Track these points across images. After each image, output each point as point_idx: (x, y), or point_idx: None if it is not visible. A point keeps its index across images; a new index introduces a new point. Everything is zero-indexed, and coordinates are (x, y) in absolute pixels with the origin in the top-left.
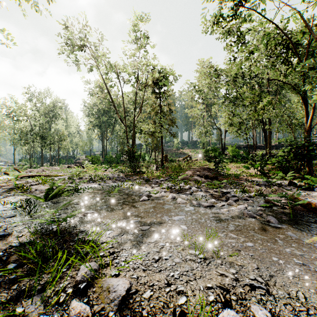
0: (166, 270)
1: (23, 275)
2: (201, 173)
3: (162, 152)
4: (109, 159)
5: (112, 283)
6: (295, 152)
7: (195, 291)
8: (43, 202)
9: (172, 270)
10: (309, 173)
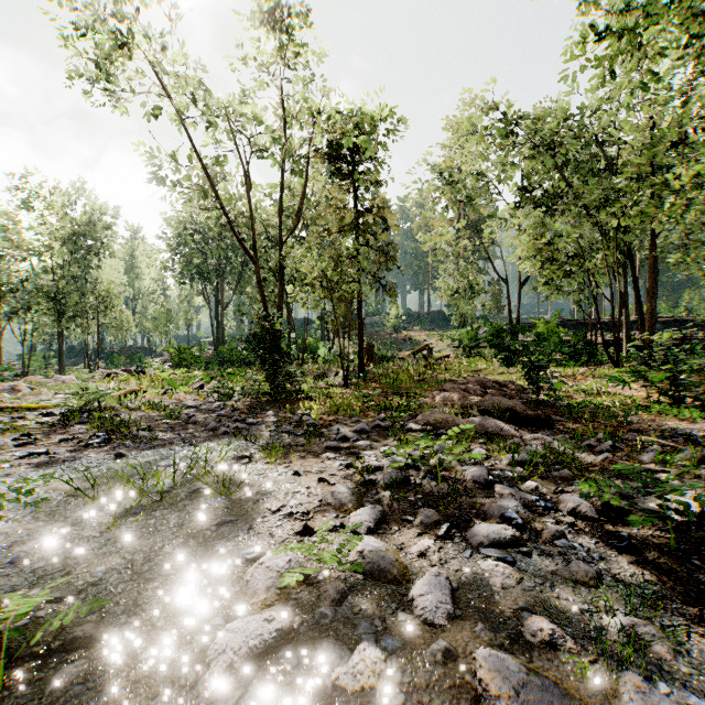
0: None
1: None
2: (488, 399)
3: (361, 337)
4: (227, 354)
5: None
6: None
7: None
8: None
9: None
10: None
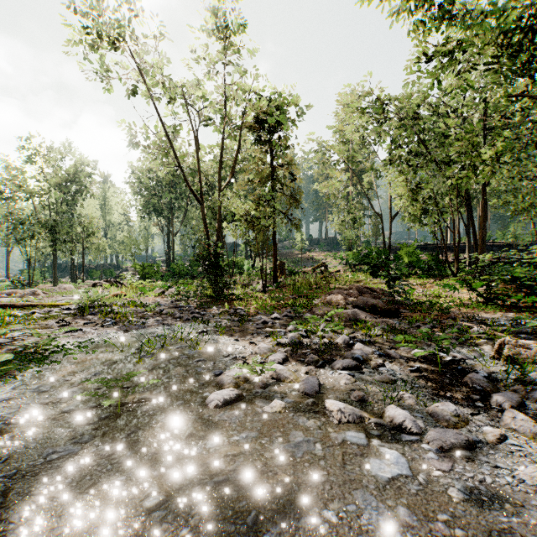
0: None
1: None
2: (360, 299)
3: (275, 257)
4: (177, 269)
5: None
6: None
7: None
8: None
9: None
10: None
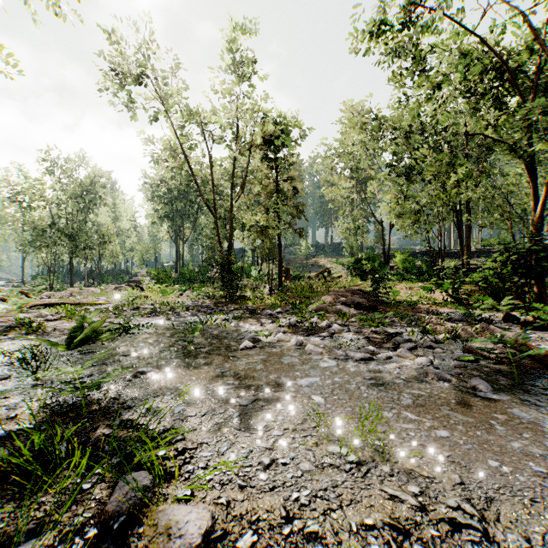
0: (285, 486)
1: (4, 498)
2: (349, 299)
3: (280, 263)
4: (187, 275)
5: (177, 517)
6: (516, 262)
7: (341, 534)
8: (64, 352)
9: (295, 488)
10: (540, 299)
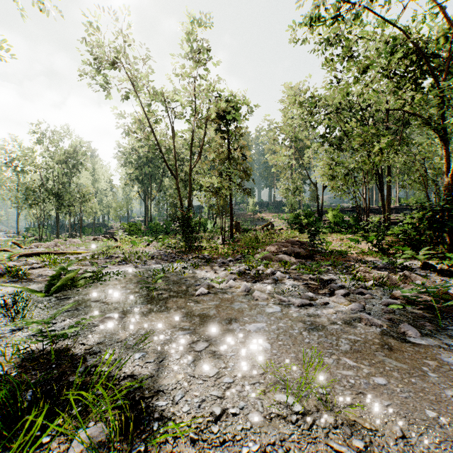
0: (234, 440)
1: None
2: (289, 249)
3: (232, 218)
4: (154, 227)
5: None
6: (431, 218)
7: None
8: (43, 298)
9: (245, 441)
10: (451, 249)
